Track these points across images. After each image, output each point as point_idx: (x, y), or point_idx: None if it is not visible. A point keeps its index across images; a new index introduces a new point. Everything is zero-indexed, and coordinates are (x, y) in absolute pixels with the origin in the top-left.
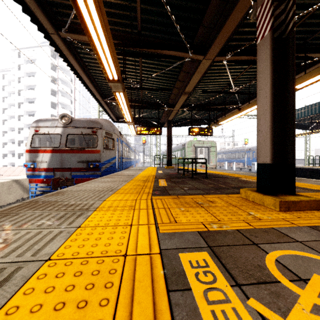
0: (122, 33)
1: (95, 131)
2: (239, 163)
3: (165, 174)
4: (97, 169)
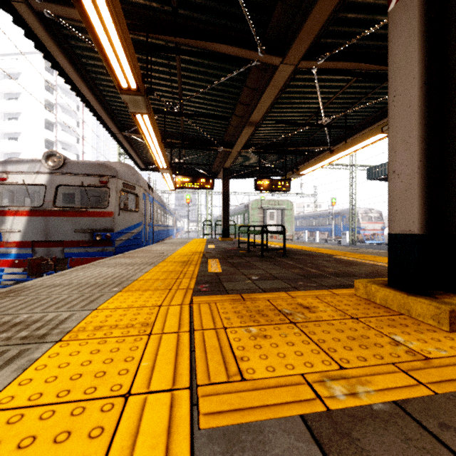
0: (144, 9)
1: (105, 180)
2: (324, 233)
3: (219, 250)
4: (109, 242)
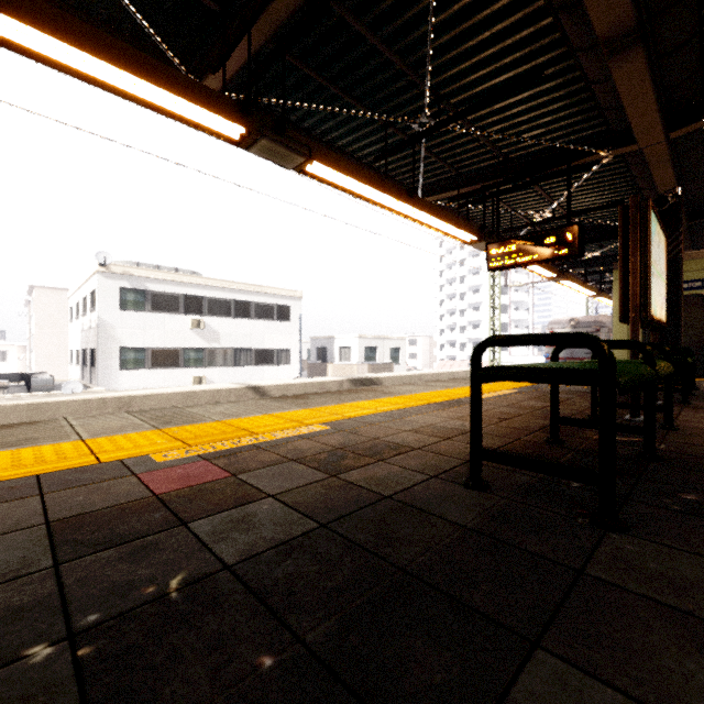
0: None
1: (598, 329)
2: None
3: None
4: None
